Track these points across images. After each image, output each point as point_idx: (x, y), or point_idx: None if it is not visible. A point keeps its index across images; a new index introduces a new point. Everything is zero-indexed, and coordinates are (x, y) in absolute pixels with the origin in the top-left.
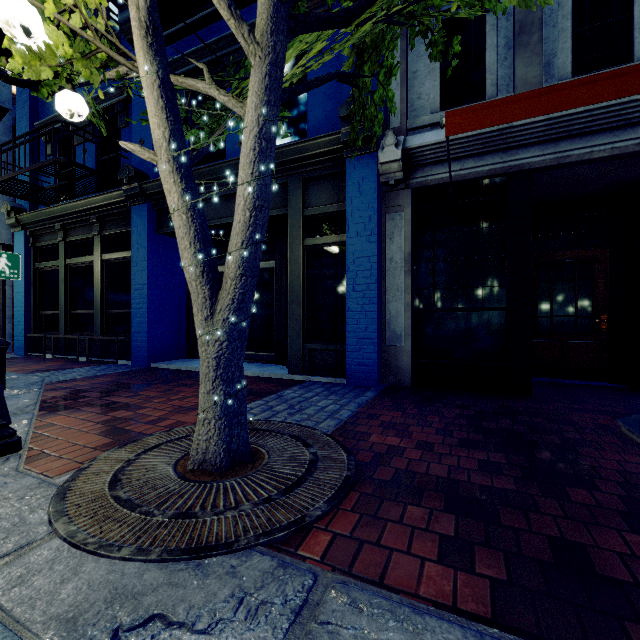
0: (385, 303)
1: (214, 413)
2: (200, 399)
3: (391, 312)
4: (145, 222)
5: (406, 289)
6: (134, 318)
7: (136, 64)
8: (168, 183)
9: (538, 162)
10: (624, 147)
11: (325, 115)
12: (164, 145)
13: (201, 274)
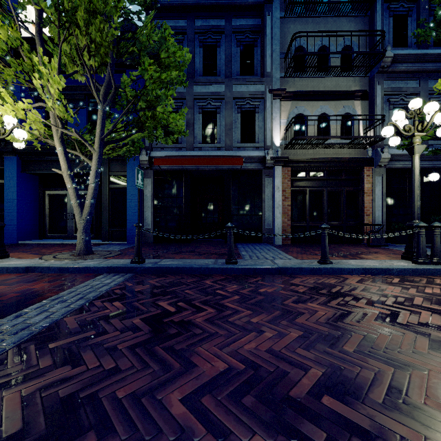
0: (144, 212)
1: (83, 241)
2: (78, 238)
3: (146, 215)
4: (15, 166)
5: (151, 207)
6: (7, 217)
7: (54, 143)
8: (67, 180)
9: (192, 168)
10: (212, 168)
11: None
12: (66, 170)
13: (78, 205)
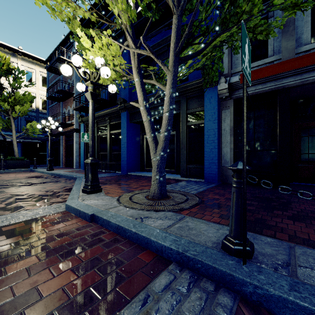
0: (221, 148)
1: (156, 182)
2: (152, 178)
3: (224, 152)
4: (126, 118)
5: (230, 142)
6: (122, 155)
7: (133, 77)
8: (143, 113)
9: (292, 84)
10: None
11: (196, 71)
12: (142, 102)
13: (152, 140)
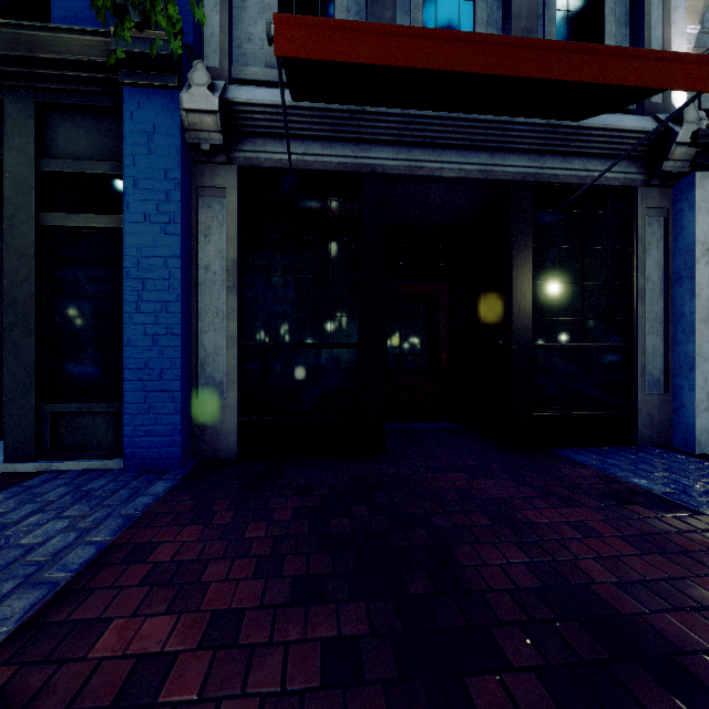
0: (197, 334)
1: None
2: None
3: (207, 348)
4: None
5: (229, 314)
6: None
7: None
8: None
9: (392, 167)
10: (470, 171)
11: (88, 6)
12: None
13: None
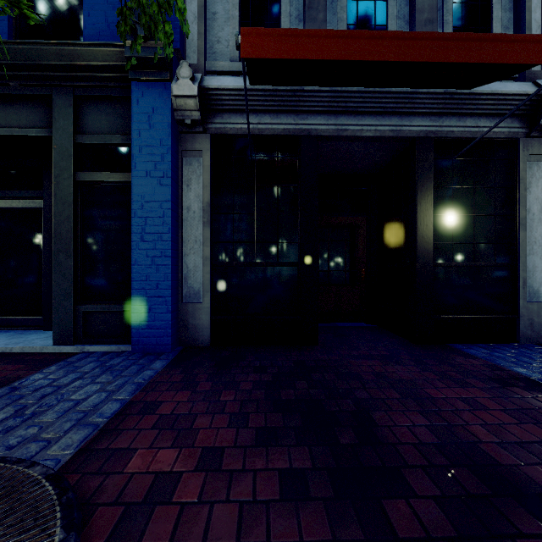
0: (182, 256)
1: None
2: None
3: (189, 266)
4: None
5: (205, 241)
6: None
7: None
8: None
9: (323, 130)
10: (383, 131)
11: (108, 26)
12: None
13: None
